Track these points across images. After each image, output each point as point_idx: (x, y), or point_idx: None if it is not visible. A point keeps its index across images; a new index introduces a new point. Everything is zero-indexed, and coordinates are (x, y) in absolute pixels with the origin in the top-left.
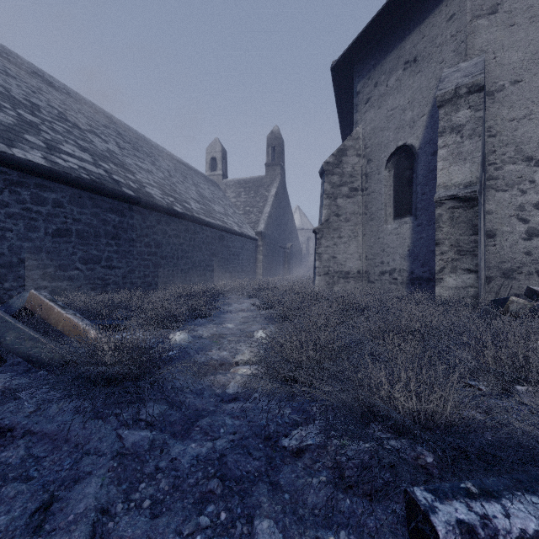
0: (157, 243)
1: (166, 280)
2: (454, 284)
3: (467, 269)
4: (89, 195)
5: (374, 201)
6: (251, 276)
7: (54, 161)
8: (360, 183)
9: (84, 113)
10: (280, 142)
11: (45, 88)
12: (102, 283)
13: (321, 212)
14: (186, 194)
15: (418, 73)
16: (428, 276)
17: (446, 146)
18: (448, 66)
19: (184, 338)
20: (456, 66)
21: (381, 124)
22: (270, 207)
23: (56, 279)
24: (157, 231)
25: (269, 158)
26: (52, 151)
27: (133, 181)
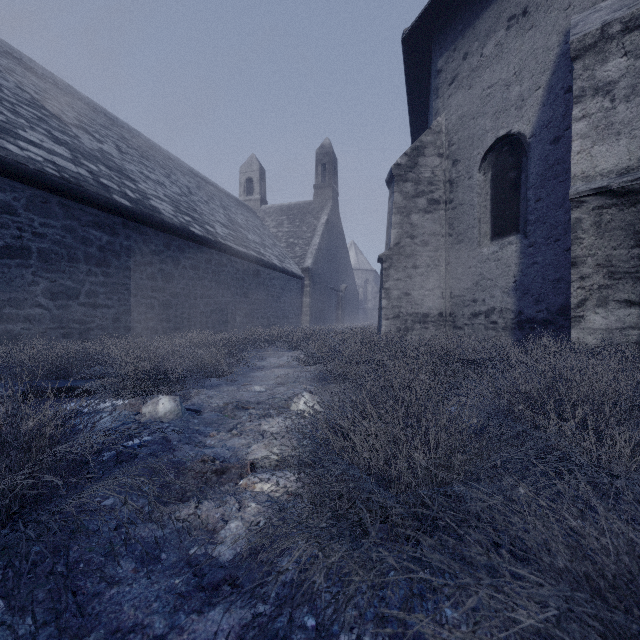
0: (166, 276)
1: (179, 326)
2: (603, 324)
3: (626, 300)
4: (60, 201)
5: (462, 217)
6: (295, 324)
7: (1, 145)
8: (442, 193)
9: (75, 107)
10: (332, 159)
11: (19, 71)
12: (80, 327)
13: (389, 233)
14: (210, 215)
15: (530, 30)
16: (545, 317)
17: (587, 116)
18: (578, 11)
19: (173, 412)
20: (593, 8)
21: (473, 109)
22: (320, 238)
23: (4, 319)
24: (166, 258)
25: (319, 179)
26: (3, 134)
27: (132, 190)
